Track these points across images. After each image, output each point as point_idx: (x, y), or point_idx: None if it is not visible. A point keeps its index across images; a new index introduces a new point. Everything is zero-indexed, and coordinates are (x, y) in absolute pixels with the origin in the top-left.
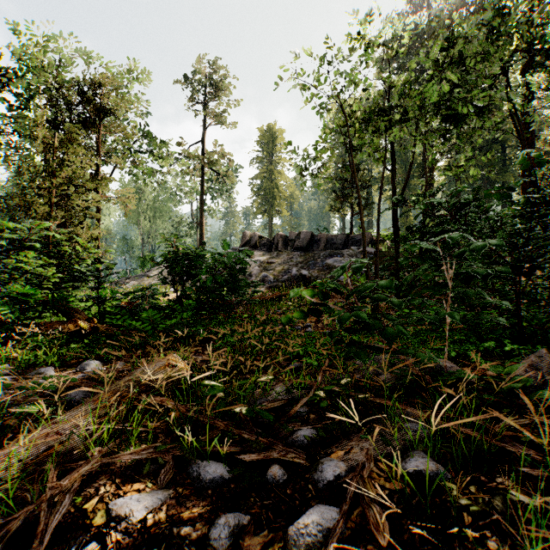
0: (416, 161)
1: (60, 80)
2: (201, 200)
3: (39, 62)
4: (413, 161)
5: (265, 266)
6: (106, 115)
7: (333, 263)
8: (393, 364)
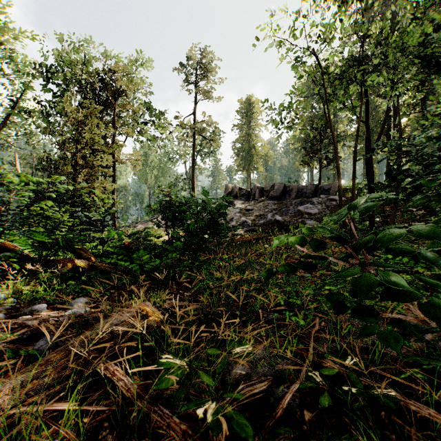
0: (380, 118)
1: (88, 72)
2: (193, 160)
3: (73, 60)
4: (377, 118)
5: (244, 213)
6: (120, 96)
7: (304, 210)
8: (419, 341)
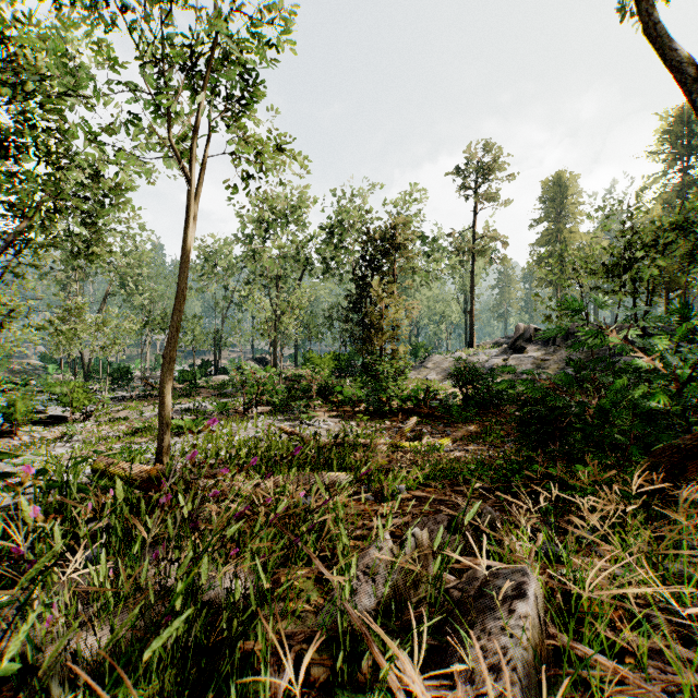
0: None
1: (366, 223)
2: (471, 288)
3: (355, 217)
4: None
5: (539, 364)
6: (400, 249)
7: (619, 364)
8: None
